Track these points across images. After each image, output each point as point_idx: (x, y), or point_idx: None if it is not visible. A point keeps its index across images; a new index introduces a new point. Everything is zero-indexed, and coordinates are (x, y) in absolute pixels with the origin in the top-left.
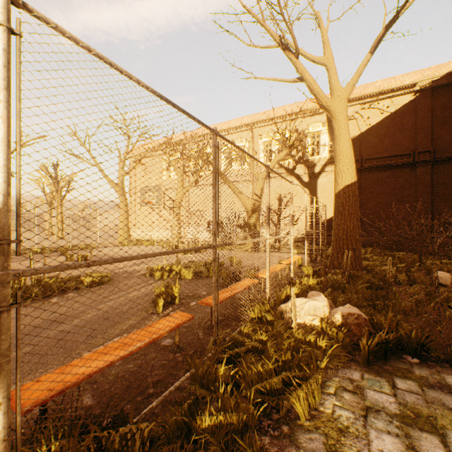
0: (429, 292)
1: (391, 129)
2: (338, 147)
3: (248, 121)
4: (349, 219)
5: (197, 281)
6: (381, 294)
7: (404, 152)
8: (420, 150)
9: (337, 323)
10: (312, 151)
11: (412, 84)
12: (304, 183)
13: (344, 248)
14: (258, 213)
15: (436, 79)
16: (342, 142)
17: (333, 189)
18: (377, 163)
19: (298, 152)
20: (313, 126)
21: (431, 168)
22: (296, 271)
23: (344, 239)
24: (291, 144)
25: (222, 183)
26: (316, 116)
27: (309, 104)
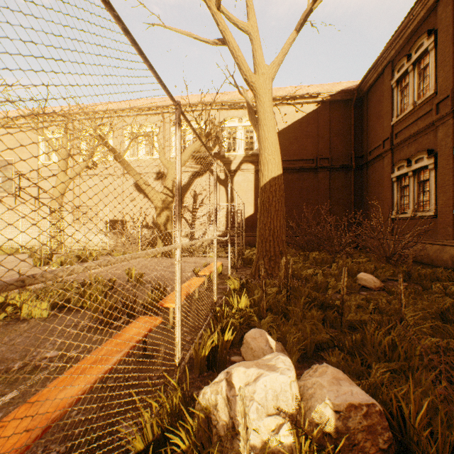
0: (375, 303)
1: (299, 134)
2: (264, 132)
3: (158, 103)
4: (276, 217)
5: (54, 321)
6: (333, 315)
7: (309, 157)
8: (321, 156)
9: (328, 429)
10: (228, 147)
11: (316, 94)
12: (221, 181)
13: (271, 252)
14: (169, 211)
15: (334, 93)
16: (268, 127)
17: (249, 188)
18: (288, 165)
19: (215, 145)
20: (229, 121)
21: (329, 174)
22: (217, 283)
23: (271, 240)
24: (208, 133)
25: (126, 174)
26: (232, 110)
27: (226, 96)
